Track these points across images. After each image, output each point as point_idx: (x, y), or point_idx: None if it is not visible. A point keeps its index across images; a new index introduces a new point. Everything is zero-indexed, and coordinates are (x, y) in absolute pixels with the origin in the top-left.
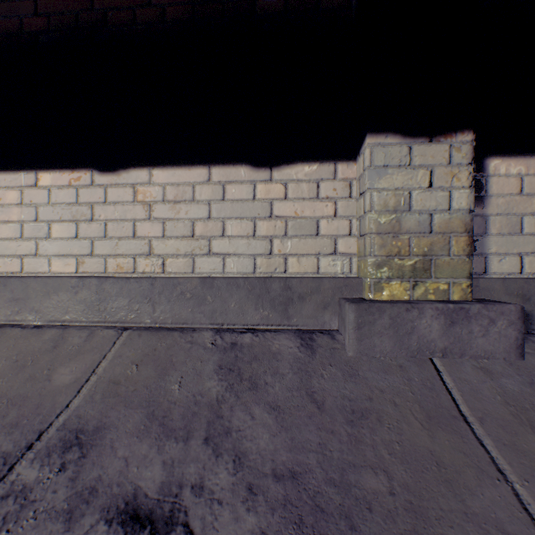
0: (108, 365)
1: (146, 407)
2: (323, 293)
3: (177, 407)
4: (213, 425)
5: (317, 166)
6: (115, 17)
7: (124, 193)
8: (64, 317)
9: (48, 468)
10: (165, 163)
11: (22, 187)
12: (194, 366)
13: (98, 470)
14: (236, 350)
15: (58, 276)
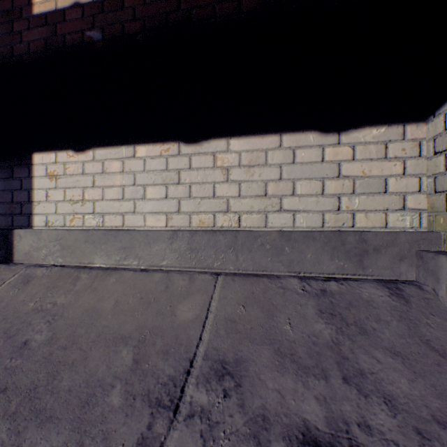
0: (218, 305)
1: (270, 344)
2: (399, 246)
3: (298, 346)
4: (343, 365)
5: (384, 129)
6: (198, 14)
7: (205, 160)
8: (161, 263)
9: (214, 393)
10: (241, 133)
11: (123, 158)
12: (295, 309)
13: (258, 399)
14: (328, 296)
15: (152, 229)
